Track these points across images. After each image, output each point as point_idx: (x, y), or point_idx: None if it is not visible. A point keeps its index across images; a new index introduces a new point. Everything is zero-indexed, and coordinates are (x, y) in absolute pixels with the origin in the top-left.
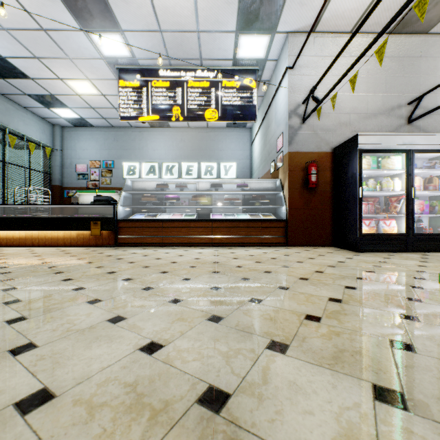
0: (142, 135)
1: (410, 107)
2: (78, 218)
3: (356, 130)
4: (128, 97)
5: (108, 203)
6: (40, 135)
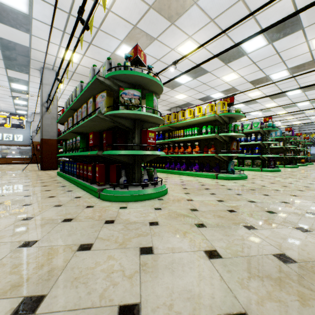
0: None
1: None
2: None
3: None
4: None
5: None
6: None
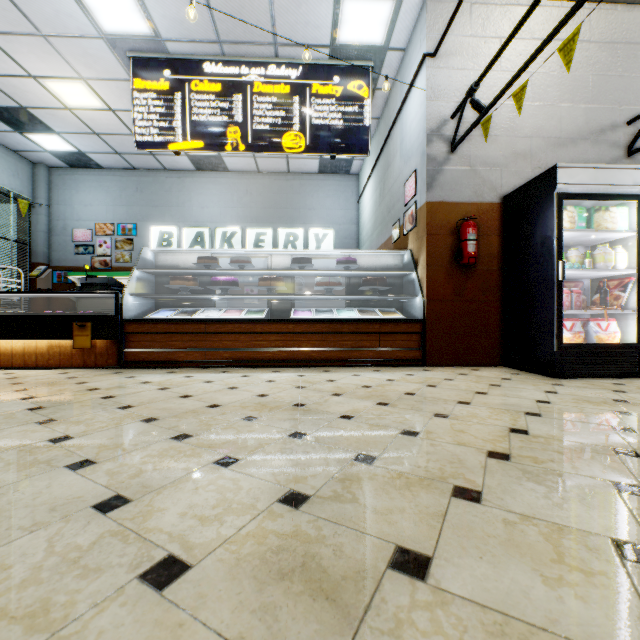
0: (183, 184)
1: (631, 129)
2: (50, 318)
3: (542, 167)
4: (150, 108)
5: (108, 289)
6: (10, 180)
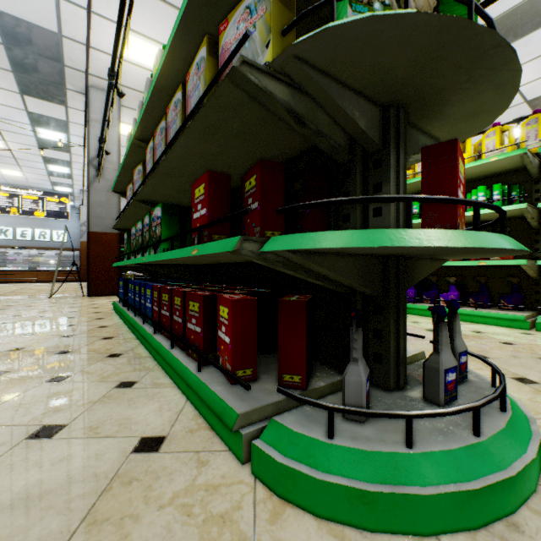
0: None
1: None
2: None
3: None
4: None
5: None
6: None
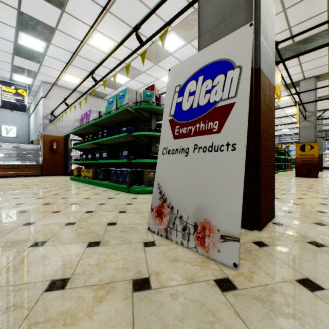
0: None
1: None
2: None
3: None
4: None
5: None
6: None
